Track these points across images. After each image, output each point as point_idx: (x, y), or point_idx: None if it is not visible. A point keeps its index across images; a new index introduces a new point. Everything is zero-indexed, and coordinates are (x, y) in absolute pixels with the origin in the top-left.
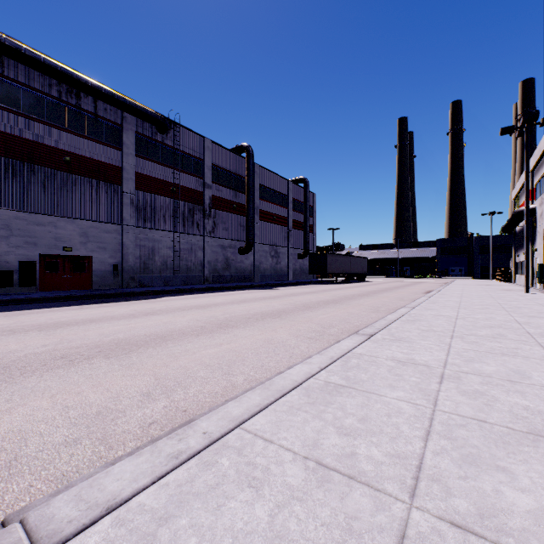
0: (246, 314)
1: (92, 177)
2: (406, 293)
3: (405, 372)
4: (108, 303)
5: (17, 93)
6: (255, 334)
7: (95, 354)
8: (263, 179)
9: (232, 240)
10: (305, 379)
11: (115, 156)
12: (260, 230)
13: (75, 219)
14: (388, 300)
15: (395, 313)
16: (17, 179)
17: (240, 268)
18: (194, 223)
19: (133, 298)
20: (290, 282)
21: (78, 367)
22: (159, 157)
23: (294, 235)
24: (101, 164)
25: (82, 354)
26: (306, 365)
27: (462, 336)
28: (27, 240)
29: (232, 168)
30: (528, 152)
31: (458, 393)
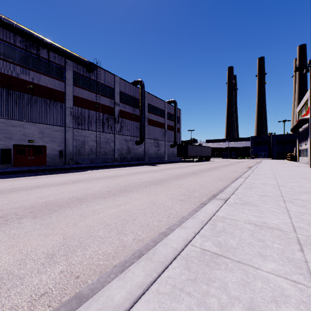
0: (138, 182)
1: (46, 97)
2: (236, 168)
3: (265, 237)
4: (53, 175)
5: None
6: (143, 197)
7: (27, 214)
8: (150, 101)
9: (131, 137)
10: (184, 246)
11: (60, 85)
12: (148, 131)
13: (36, 123)
14: (227, 172)
15: (236, 182)
16: None
17: (136, 153)
18: (109, 126)
19: (70, 171)
20: (166, 161)
21: (8, 226)
22: (87, 86)
23: (168, 133)
24: (52, 90)
25: (18, 214)
26: (183, 230)
27: (291, 200)
28: (6, 136)
29: (131, 94)
30: None
31: None
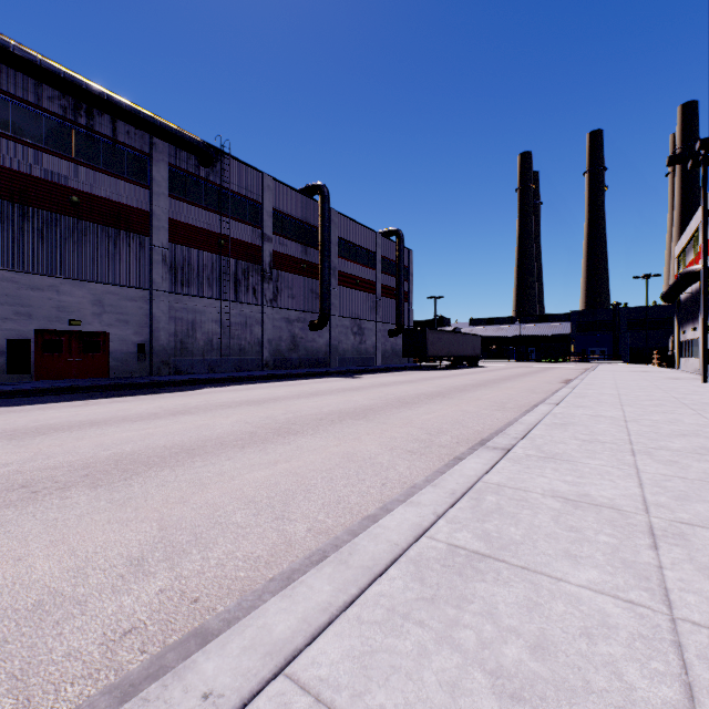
0: (317, 412)
1: (109, 224)
2: (537, 383)
3: (583, 523)
4: (126, 397)
5: (4, 108)
6: (329, 445)
7: (77, 481)
8: (343, 231)
9: (301, 312)
10: (413, 540)
11: (141, 197)
12: (338, 299)
13: (85, 282)
14: (515, 392)
15: (533, 412)
16: (4, 226)
17: (311, 348)
18: (249, 289)
19: (163, 390)
20: (378, 368)
21: (41, 505)
22: (202, 199)
23: (384, 305)
24: (122, 207)
25: (58, 479)
26: (412, 509)
27: (648, 450)
28: (18, 311)
29: (301, 215)
30: (706, 189)
31: (700, 574)
